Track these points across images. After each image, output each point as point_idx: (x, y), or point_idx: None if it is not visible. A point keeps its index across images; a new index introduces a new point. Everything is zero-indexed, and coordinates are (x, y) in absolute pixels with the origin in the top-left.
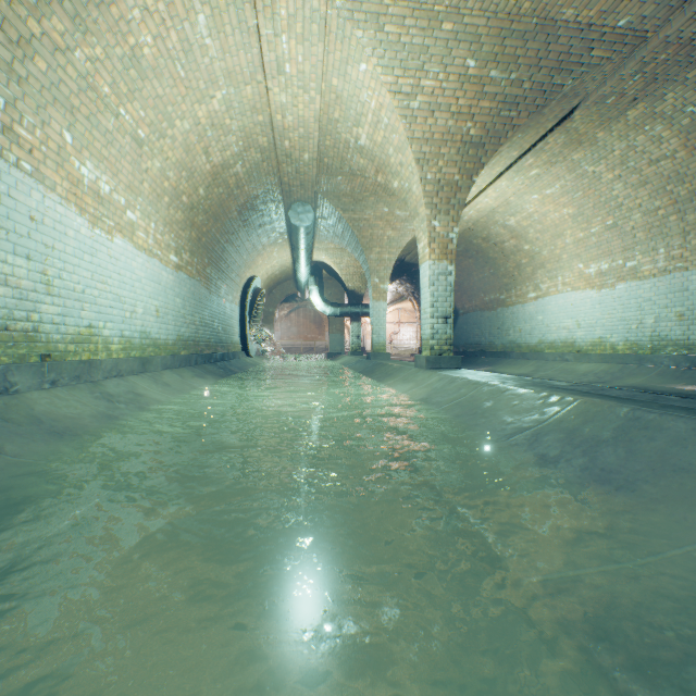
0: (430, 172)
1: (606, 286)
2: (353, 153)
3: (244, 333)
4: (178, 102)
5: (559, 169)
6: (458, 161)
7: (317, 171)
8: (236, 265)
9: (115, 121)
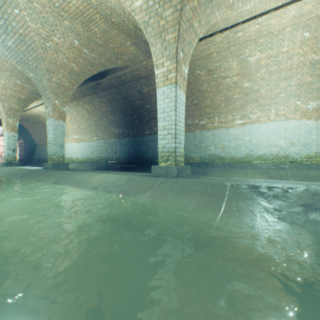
0: (6, 104)
1: (79, 142)
2: None
3: None
4: None
5: None
6: (18, 103)
7: None
8: None
9: None
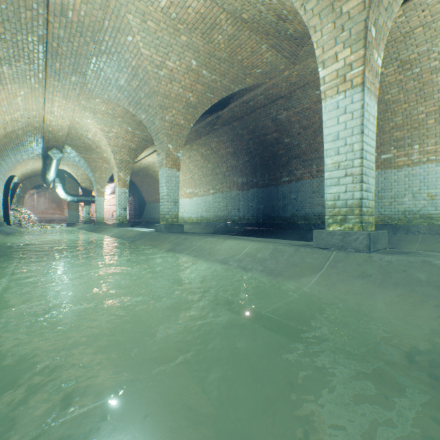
0: (118, 156)
1: (191, 198)
2: (86, 138)
3: (7, 210)
4: None
5: None
6: (129, 154)
7: (66, 137)
8: (4, 171)
9: None
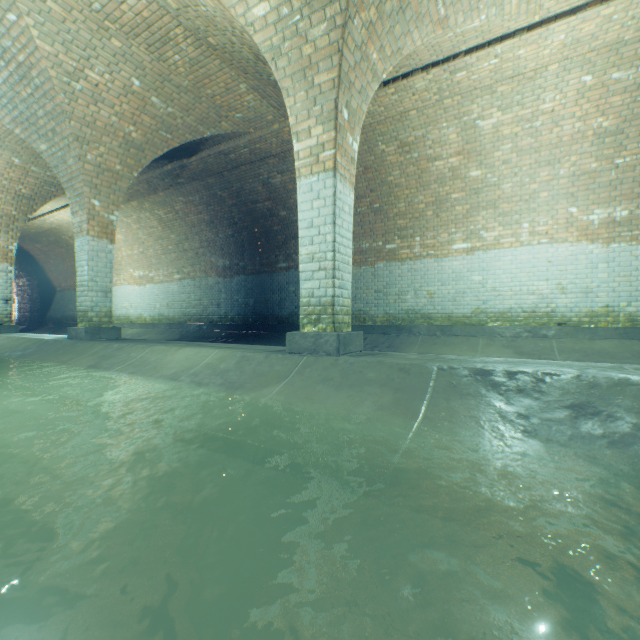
0: None
1: (143, 285)
2: None
3: None
4: None
5: None
6: (16, 204)
7: None
8: None
9: None
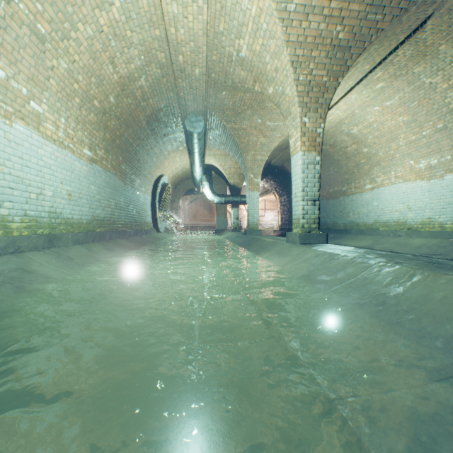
0: (302, 74)
1: (435, 177)
2: (235, 66)
3: (154, 215)
4: (78, 3)
5: (400, 82)
6: (327, 64)
7: (206, 86)
8: (148, 165)
9: (6, 6)
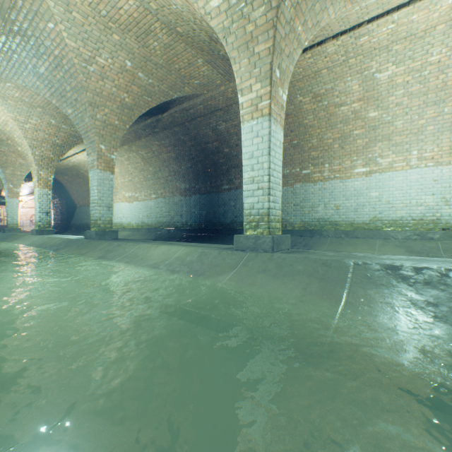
0: (38, 151)
1: (131, 202)
2: None
3: None
4: None
5: None
6: (52, 150)
7: None
8: None
9: None
